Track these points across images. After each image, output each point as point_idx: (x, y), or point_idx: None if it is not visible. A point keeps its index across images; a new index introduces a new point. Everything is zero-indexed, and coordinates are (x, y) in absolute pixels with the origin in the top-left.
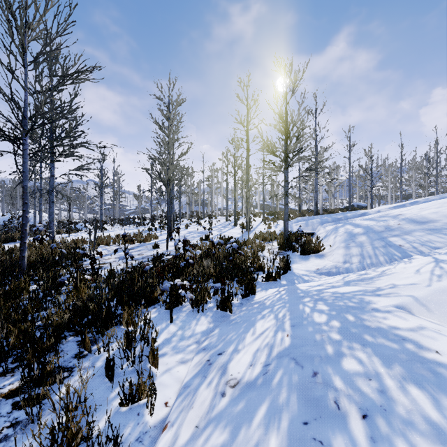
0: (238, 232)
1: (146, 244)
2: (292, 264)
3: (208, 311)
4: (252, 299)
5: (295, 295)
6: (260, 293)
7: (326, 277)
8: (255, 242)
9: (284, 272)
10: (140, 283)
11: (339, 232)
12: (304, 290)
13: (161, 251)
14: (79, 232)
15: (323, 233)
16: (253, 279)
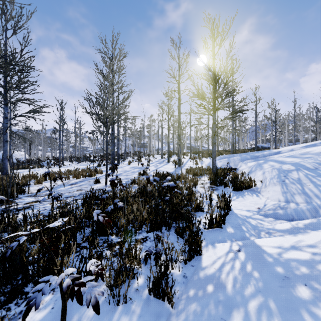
0: (171, 168)
1: (90, 179)
2: (229, 201)
3: (134, 300)
4: (199, 267)
5: (268, 268)
6: (207, 252)
7: (280, 224)
8: (188, 177)
9: (226, 214)
10: (38, 246)
11: (265, 169)
12: (278, 258)
13: (101, 186)
14: (42, 168)
15: (246, 169)
16: (198, 234)
